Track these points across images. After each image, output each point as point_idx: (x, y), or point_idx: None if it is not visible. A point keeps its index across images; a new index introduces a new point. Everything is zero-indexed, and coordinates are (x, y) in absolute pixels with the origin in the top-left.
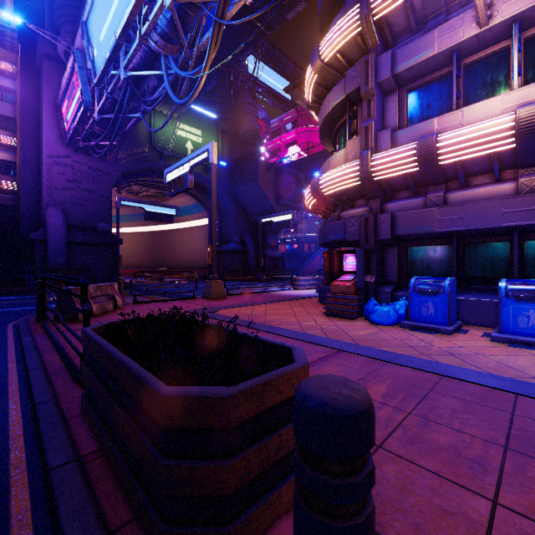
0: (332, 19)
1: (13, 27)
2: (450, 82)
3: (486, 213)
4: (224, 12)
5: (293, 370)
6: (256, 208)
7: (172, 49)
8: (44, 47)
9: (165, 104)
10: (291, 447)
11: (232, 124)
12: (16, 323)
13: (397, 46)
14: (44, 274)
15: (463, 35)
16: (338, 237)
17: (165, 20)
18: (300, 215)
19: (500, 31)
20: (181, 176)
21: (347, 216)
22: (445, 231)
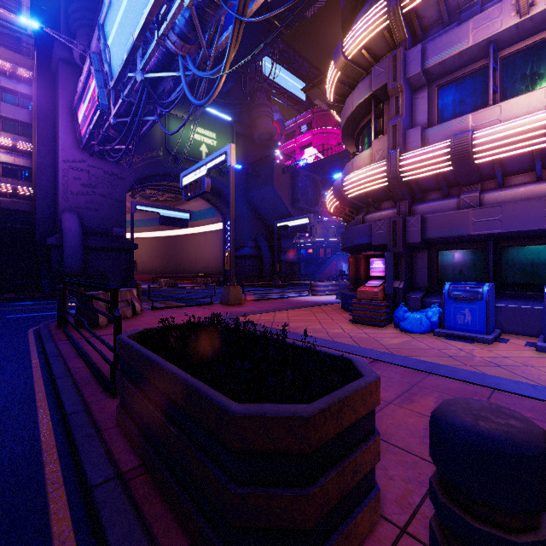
0: (355, 14)
1: (29, 32)
2: (486, 76)
3: (527, 214)
4: (245, 9)
5: (367, 385)
6: (271, 212)
7: (190, 50)
8: (60, 51)
9: (180, 106)
10: (364, 472)
11: (247, 127)
12: (36, 328)
13: (427, 39)
14: (66, 279)
15: (501, 25)
16: (363, 241)
17: (184, 19)
18: (316, 219)
19: (542, 19)
20: (198, 180)
21: (372, 219)
22: (480, 233)
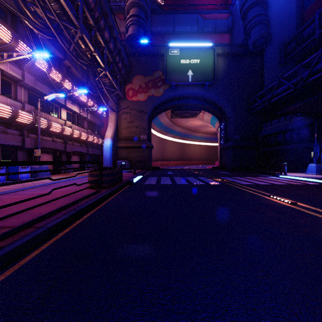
0: None
1: None
2: None
3: None
4: None
5: None
6: None
7: None
8: None
9: None
10: None
11: None
12: None
13: None
14: None
15: None
16: None
17: None
18: None
19: None
20: None
21: None
22: None
